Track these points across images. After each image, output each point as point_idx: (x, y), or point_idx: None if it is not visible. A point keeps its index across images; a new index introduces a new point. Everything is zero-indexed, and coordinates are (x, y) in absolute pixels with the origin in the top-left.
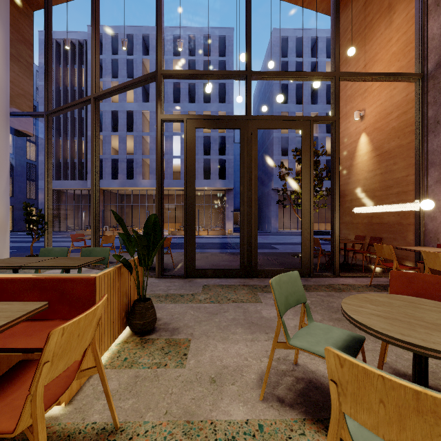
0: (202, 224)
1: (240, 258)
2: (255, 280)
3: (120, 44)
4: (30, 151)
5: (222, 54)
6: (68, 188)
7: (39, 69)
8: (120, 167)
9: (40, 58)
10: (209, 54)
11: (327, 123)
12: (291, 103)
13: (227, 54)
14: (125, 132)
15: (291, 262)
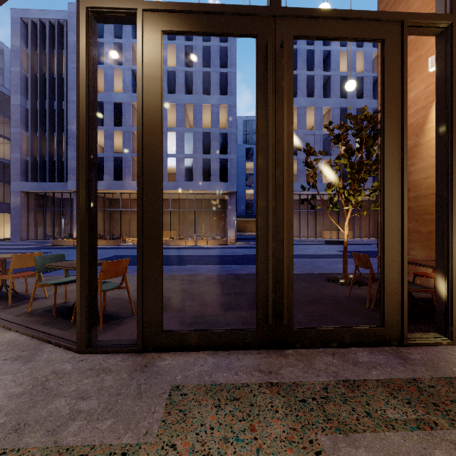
0: (201, 232)
1: (258, 308)
2: (292, 357)
3: (106, 25)
4: (5, 149)
5: (224, 41)
6: (46, 191)
7: (12, 52)
8: (106, 167)
9: (12, 40)
10: (209, 40)
11: (430, 34)
12: (301, 96)
13: (229, 40)
14: (111, 127)
15: (335, 297)
